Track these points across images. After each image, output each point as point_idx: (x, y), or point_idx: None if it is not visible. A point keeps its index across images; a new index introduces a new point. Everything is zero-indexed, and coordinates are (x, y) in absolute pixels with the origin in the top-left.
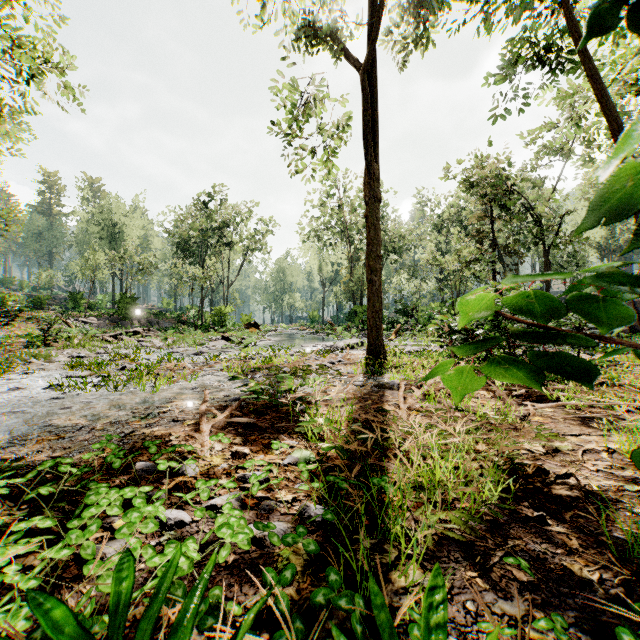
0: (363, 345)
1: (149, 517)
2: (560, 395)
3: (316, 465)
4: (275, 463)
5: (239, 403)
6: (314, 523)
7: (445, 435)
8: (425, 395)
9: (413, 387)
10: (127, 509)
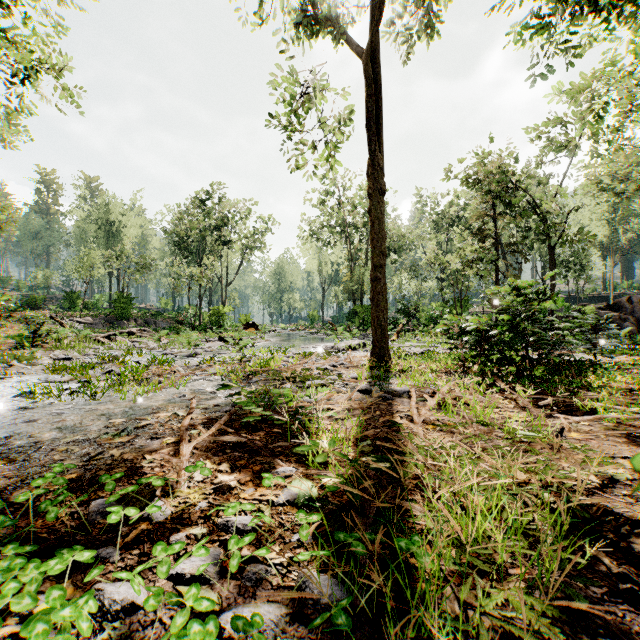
0: (365, 346)
1: (64, 627)
2: (597, 406)
3: (320, 515)
4: (267, 501)
5: (229, 416)
6: (318, 606)
7: (475, 460)
8: (439, 404)
9: (425, 395)
10: (63, 578)
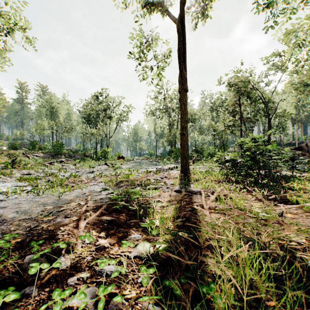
0: (177, 168)
1: None
2: (300, 200)
3: (154, 269)
4: (125, 256)
5: (107, 205)
6: None
7: (239, 230)
8: (216, 198)
9: (209, 193)
10: (1, 308)
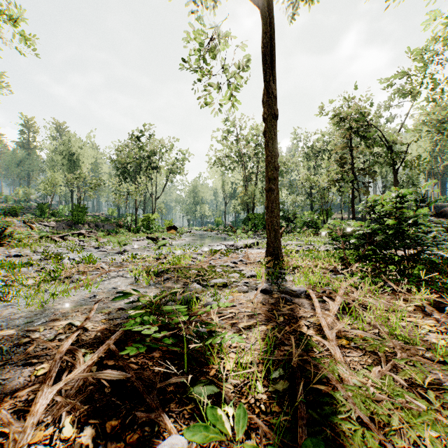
0: (258, 244)
1: None
2: None
3: None
4: None
5: (122, 331)
6: None
7: (443, 426)
8: (339, 307)
9: (325, 298)
10: None
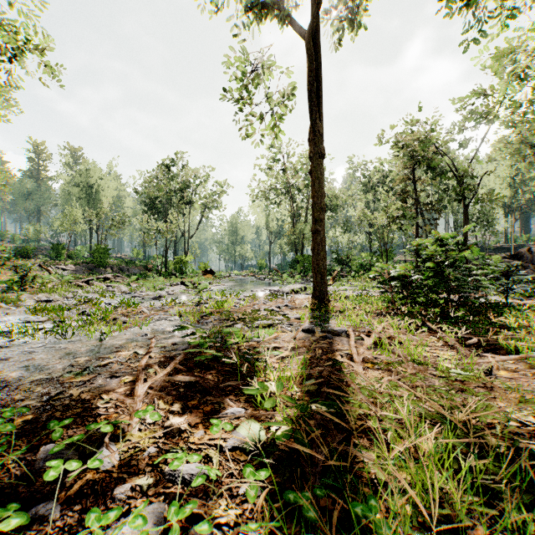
0: (306, 290)
1: None
2: (522, 346)
3: (268, 471)
4: (216, 446)
5: (184, 355)
6: None
7: (416, 401)
8: (374, 343)
9: (362, 335)
10: None
